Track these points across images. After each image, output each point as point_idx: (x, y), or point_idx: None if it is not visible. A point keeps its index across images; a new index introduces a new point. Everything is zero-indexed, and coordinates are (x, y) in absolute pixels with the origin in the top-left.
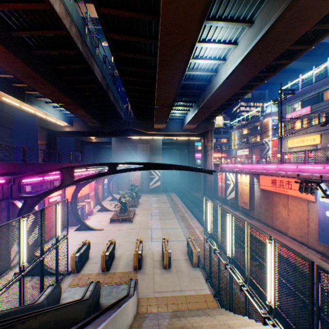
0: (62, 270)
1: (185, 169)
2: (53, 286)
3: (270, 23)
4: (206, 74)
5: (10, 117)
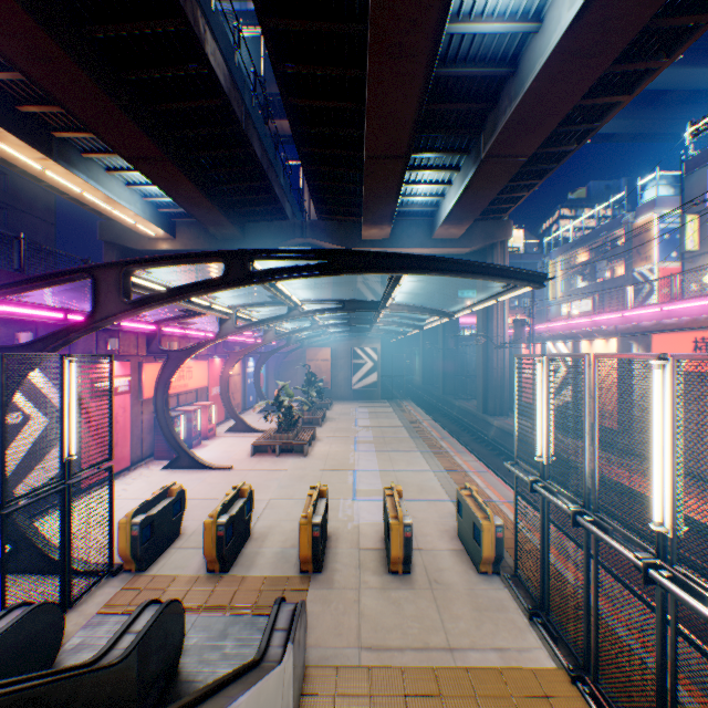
0: (100, 561)
1: (455, 270)
2: (23, 609)
3: None
4: (509, 29)
5: (49, 229)
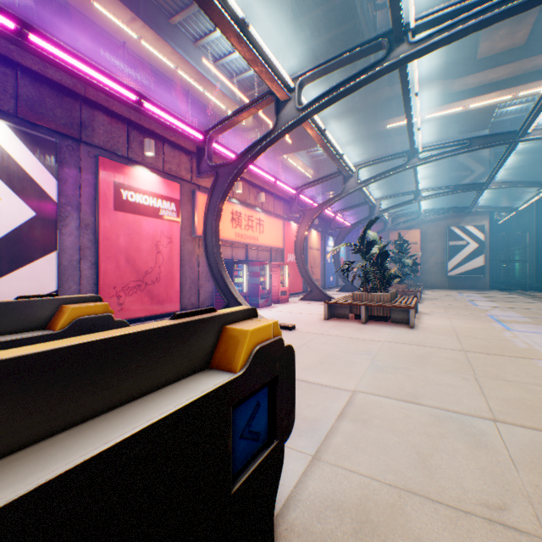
0: None
1: None
2: None
3: None
4: None
5: None
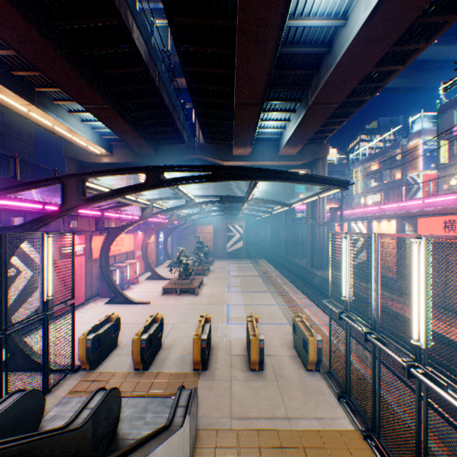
0: (66, 363)
1: (292, 179)
2: (20, 394)
3: None
4: (326, 24)
5: (31, 149)
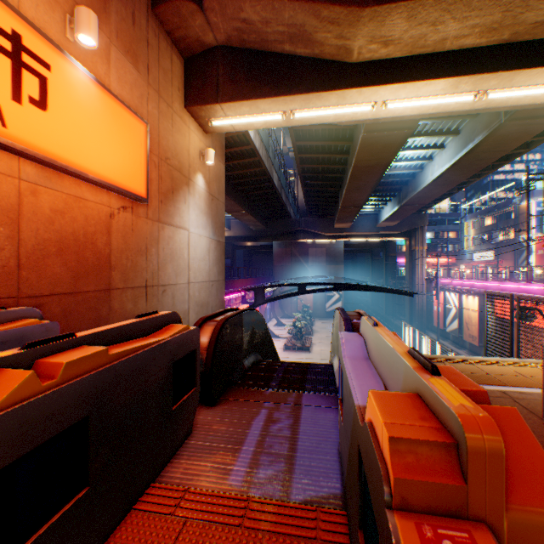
0: None
1: (379, 290)
2: None
3: (473, 143)
4: (407, 172)
5: None
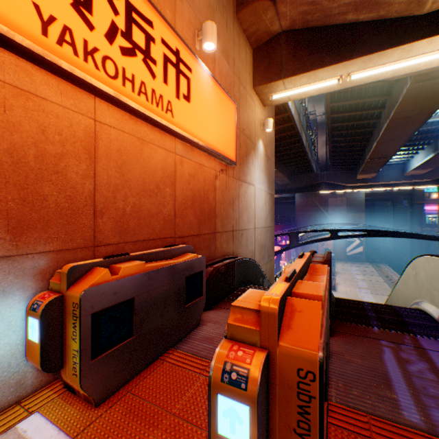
0: None
1: (419, 237)
2: None
3: None
4: None
5: None
